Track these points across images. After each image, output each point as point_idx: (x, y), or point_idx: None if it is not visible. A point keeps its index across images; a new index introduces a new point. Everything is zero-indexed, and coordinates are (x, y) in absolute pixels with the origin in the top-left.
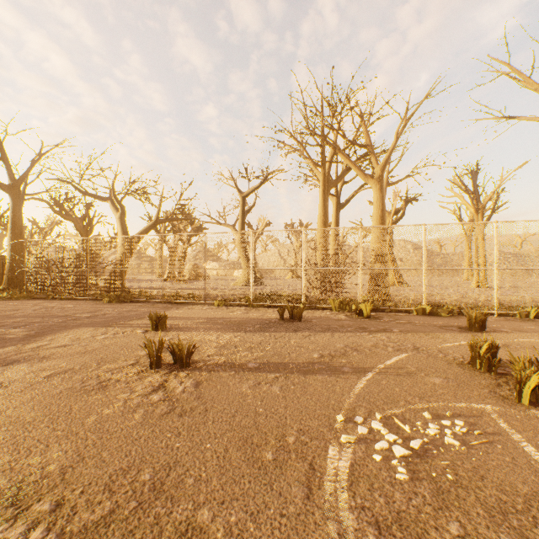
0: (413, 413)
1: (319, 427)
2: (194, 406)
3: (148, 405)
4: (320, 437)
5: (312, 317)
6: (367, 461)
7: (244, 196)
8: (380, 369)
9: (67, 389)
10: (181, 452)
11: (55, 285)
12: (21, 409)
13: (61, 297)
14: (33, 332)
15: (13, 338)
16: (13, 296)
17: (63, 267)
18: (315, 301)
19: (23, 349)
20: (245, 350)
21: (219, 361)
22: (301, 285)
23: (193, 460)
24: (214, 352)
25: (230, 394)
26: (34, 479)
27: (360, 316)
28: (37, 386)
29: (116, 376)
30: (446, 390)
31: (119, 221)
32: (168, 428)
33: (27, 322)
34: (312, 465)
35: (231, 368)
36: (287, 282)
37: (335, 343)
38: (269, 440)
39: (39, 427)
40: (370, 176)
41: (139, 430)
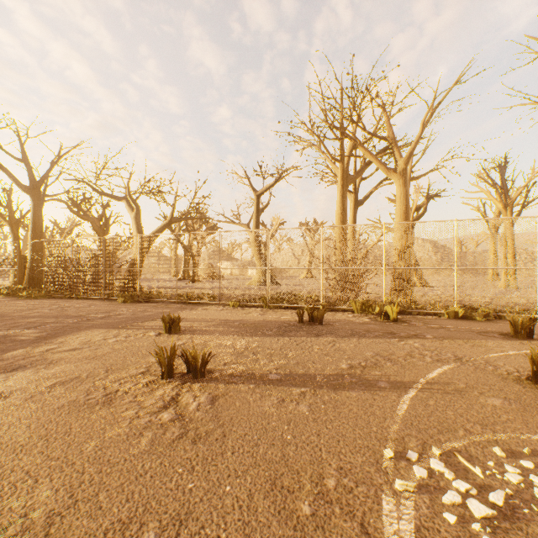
0: (479, 449)
1: (364, 465)
2: (209, 429)
3: (157, 426)
4: (367, 481)
5: (333, 319)
6: (437, 522)
7: (259, 195)
8: (422, 384)
9: (70, 402)
10: (194, 498)
11: (72, 284)
12: (16, 428)
13: (77, 297)
14: (45, 333)
15: (24, 339)
16: (32, 296)
17: (80, 266)
18: (334, 302)
19: (31, 353)
20: (264, 358)
21: (236, 371)
22: (320, 286)
23: (209, 510)
24: (230, 359)
25: (251, 414)
26: (13, 533)
27: (386, 319)
28: (38, 398)
29: (124, 388)
30: (512, 415)
31: (134, 221)
32: (179, 459)
33: (41, 322)
34: (363, 526)
35: (250, 380)
36: (302, 282)
37: (364, 350)
38: (303, 483)
39: (31, 453)
40: (393, 170)
41: (145, 462)
